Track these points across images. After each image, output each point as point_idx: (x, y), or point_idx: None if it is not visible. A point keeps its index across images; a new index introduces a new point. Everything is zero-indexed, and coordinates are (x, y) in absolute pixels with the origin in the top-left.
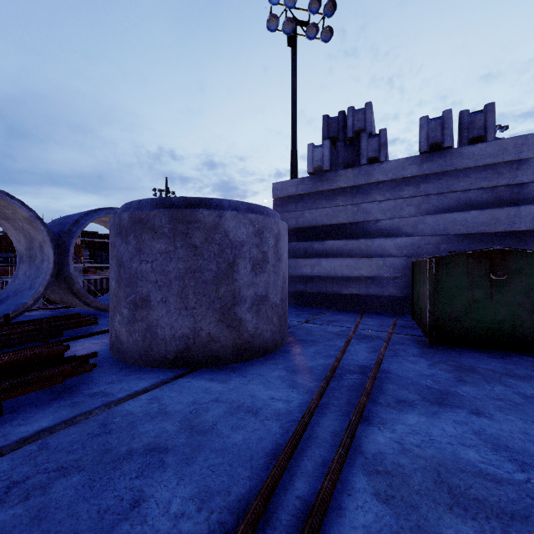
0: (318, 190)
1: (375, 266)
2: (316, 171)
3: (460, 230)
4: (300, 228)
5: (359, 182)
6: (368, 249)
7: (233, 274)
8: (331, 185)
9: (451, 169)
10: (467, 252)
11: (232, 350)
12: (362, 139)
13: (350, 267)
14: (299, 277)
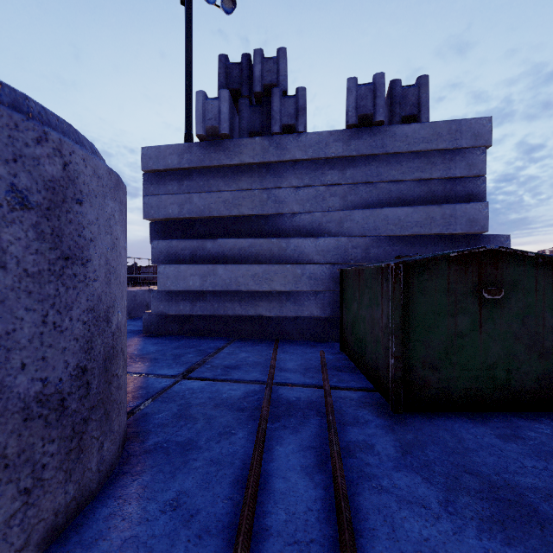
0: (212, 164)
1: (291, 276)
2: (210, 135)
3: (393, 231)
4: (187, 219)
5: (270, 157)
6: (282, 253)
7: None
8: (232, 159)
9: (383, 152)
10: (451, 254)
11: None
12: (274, 97)
13: (259, 278)
14: (184, 293)
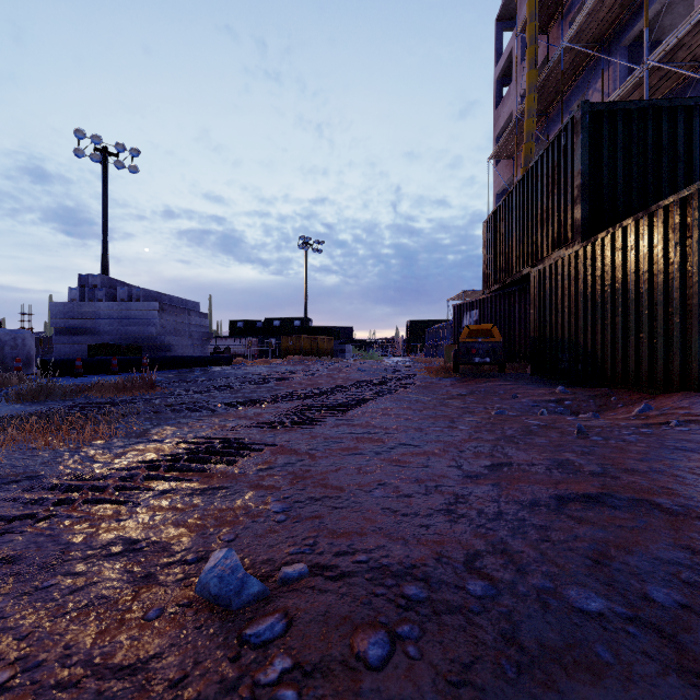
0: (76, 310)
1: None
2: (75, 300)
3: (132, 334)
4: (69, 328)
5: (95, 309)
6: (98, 341)
7: (3, 350)
8: (82, 309)
9: (130, 310)
10: (98, 344)
11: (3, 371)
12: (95, 290)
13: None
14: (65, 354)
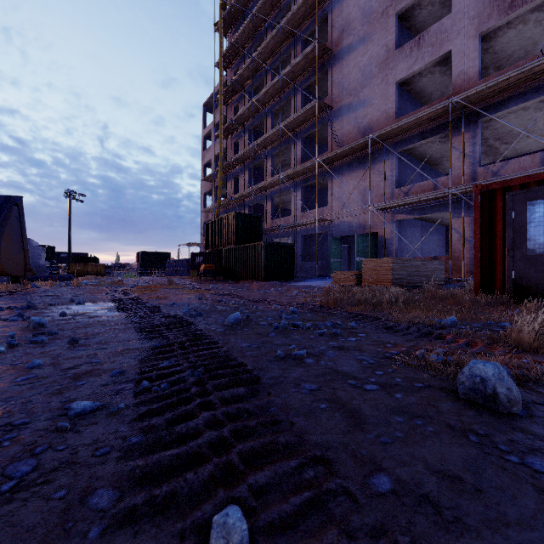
0: None
1: None
2: None
3: None
4: None
5: None
6: None
7: None
8: None
9: None
10: None
11: None
12: None
13: None
14: None
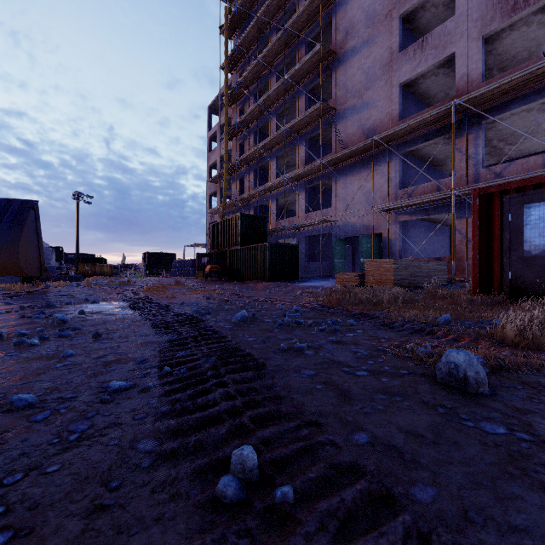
0: None
1: None
2: None
3: None
4: None
5: None
6: None
7: None
8: None
9: None
10: None
11: None
12: None
13: None
14: None
